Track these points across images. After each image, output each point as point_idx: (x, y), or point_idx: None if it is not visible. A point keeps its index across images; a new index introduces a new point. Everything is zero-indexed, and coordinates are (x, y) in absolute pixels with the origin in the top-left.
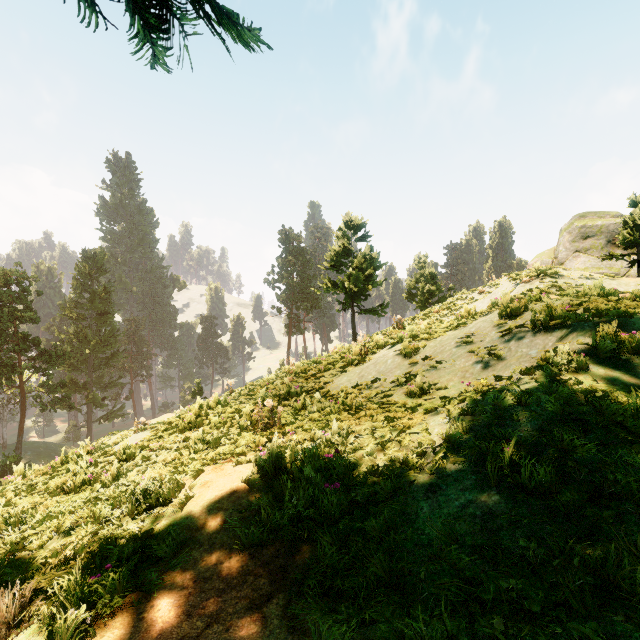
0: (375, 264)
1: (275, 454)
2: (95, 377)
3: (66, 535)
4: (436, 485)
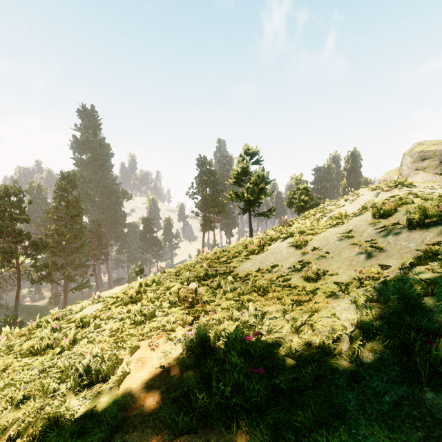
0: (266, 180)
1: (201, 334)
2: (69, 260)
3: (18, 406)
4: (358, 374)
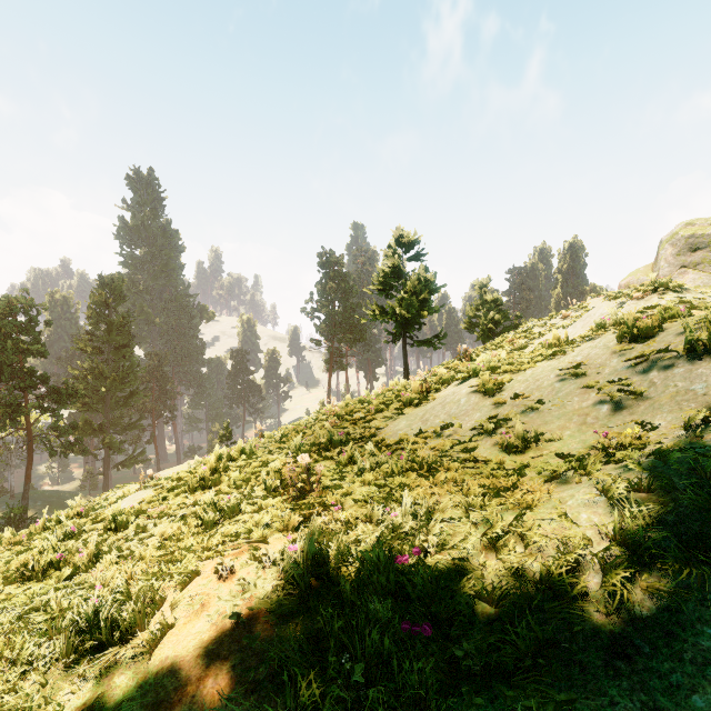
0: (431, 287)
1: (312, 550)
2: (113, 418)
3: None
4: (625, 640)
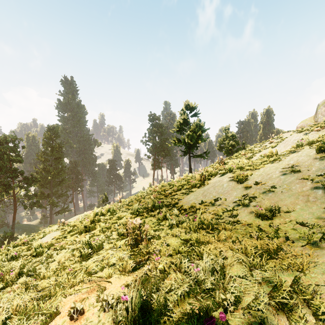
0: (202, 129)
1: (138, 304)
2: (54, 191)
3: None
4: None
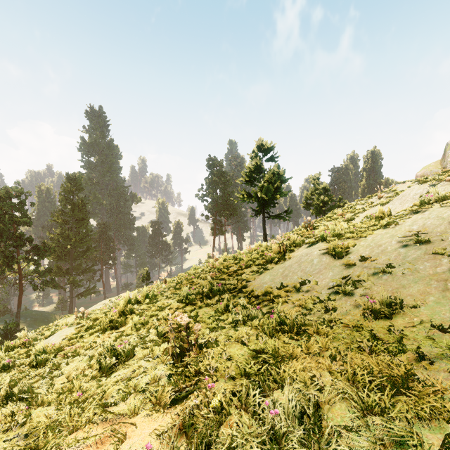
0: (281, 179)
1: None
2: (75, 265)
3: None
4: None
